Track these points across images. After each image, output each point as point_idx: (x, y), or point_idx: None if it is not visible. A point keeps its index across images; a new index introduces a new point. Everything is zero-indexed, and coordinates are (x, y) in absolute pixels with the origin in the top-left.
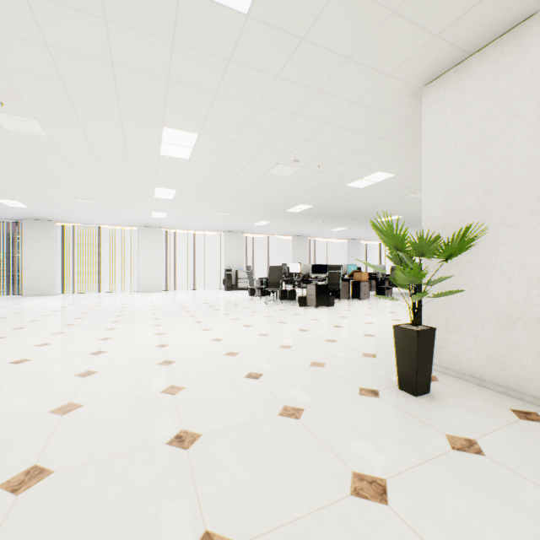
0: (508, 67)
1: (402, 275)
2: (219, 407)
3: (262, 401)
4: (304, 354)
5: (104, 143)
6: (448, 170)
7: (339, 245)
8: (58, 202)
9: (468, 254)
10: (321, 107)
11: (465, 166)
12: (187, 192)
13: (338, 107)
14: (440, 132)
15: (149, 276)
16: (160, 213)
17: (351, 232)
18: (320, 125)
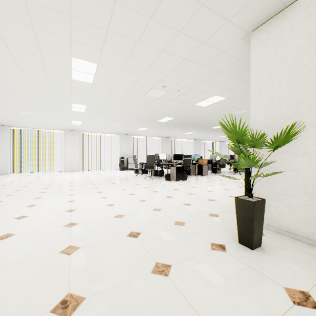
0: (315, 12)
1: (244, 161)
2: (104, 266)
3: (139, 258)
4: (169, 215)
5: (30, 69)
6: (269, 88)
7: (189, 143)
8: (7, 113)
9: (284, 146)
10: (181, 45)
11: (282, 85)
12: (94, 107)
13: (193, 46)
14: (263, 62)
15: (71, 161)
16: (77, 121)
17: (196, 135)
18: (180, 60)
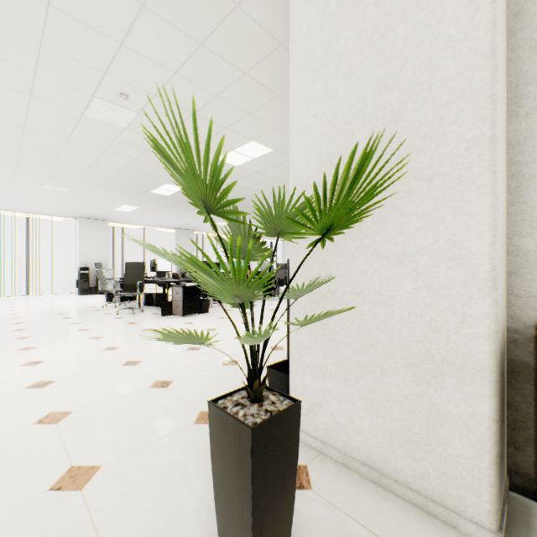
0: None
1: (209, 278)
2: None
3: None
4: (73, 440)
5: None
6: (328, 86)
7: None
8: None
9: (360, 236)
10: None
11: (354, 74)
12: None
13: None
14: (316, 18)
15: None
16: None
17: None
18: (131, 5)
